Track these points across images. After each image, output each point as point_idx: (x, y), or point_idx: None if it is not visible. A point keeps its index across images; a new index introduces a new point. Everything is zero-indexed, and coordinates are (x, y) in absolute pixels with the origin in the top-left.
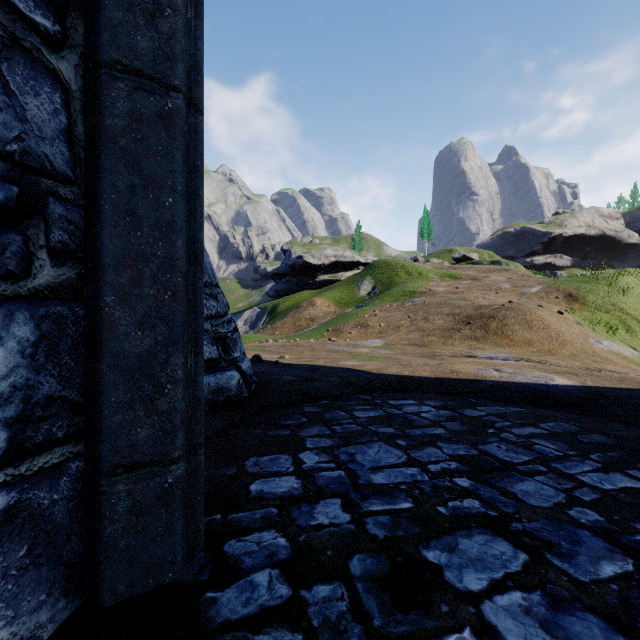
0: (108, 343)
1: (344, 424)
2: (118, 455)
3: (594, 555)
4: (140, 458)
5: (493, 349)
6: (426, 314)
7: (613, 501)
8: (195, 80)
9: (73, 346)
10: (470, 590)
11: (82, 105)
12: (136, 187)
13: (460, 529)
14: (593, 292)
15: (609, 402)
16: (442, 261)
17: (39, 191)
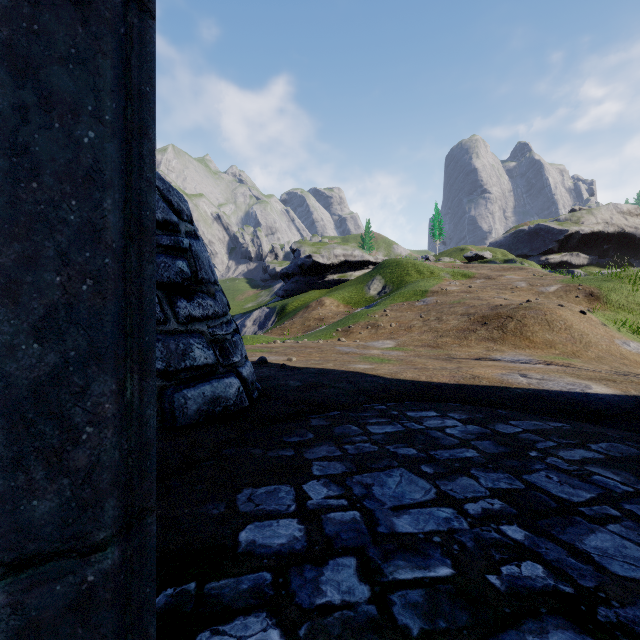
0: None
1: (357, 442)
2: None
3: None
4: (37, 548)
5: (512, 351)
6: (439, 314)
7: None
8: None
9: None
10: None
11: None
12: (29, 109)
13: (526, 618)
14: (616, 291)
15: None
16: (454, 260)
17: None
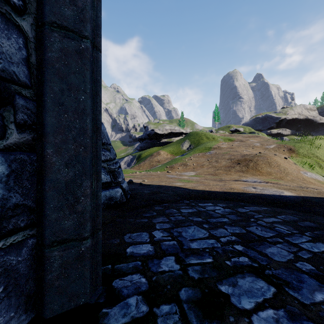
0: (49, 175)
1: (175, 216)
2: (54, 235)
3: (311, 288)
4: (66, 237)
5: (251, 177)
6: (217, 159)
7: (319, 258)
8: (97, 33)
9: (30, 176)
10: (245, 308)
11: (35, 45)
12: (64, 90)
13: (238, 273)
14: (302, 147)
15: (313, 204)
16: (225, 132)
17: (10, 91)
